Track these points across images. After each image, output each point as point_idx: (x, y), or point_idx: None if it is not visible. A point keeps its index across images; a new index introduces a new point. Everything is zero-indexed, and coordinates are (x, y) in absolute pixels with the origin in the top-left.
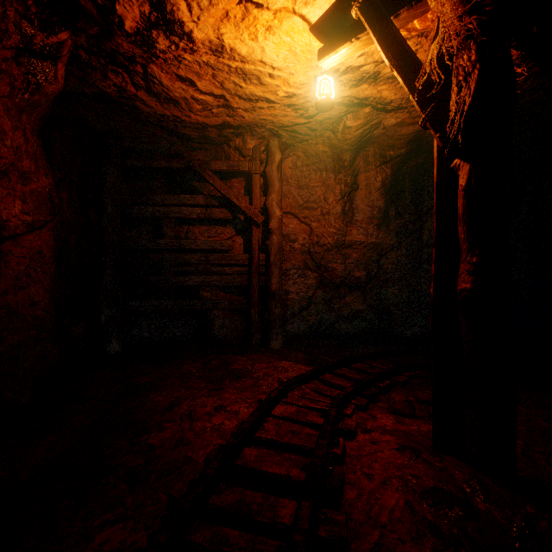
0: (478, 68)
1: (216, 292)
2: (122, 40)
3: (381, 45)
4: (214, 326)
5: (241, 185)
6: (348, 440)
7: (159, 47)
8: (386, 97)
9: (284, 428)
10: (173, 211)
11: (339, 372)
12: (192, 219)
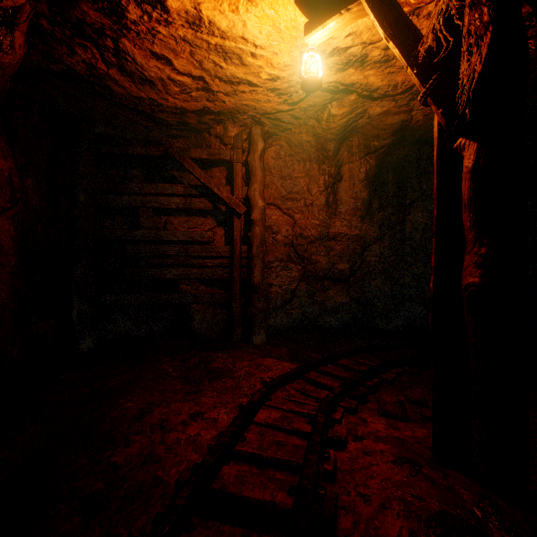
0: (490, 31)
1: (196, 286)
2: (88, 8)
3: (375, 13)
4: (194, 321)
5: (222, 175)
6: (338, 450)
7: (129, 17)
8: (373, 83)
9: (267, 438)
10: (151, 201)
11: (325, 369)
12: (171, 209)
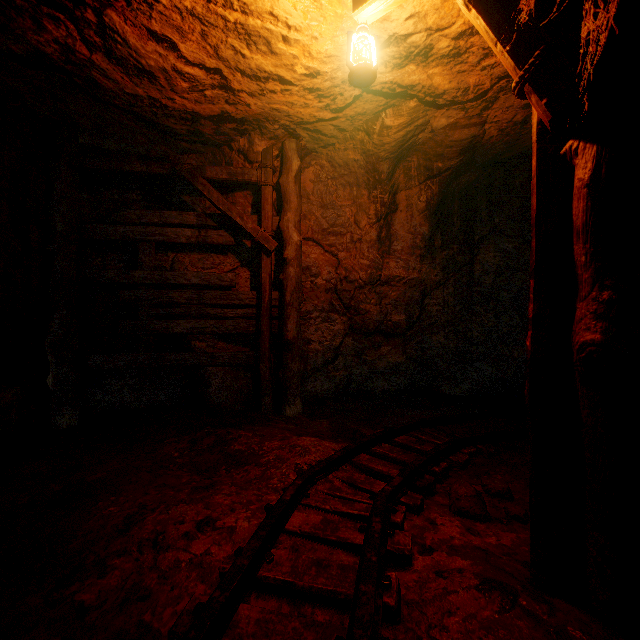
0: None
1: (214, 342)
2: None
3: None
4: (210, 387)
5: (247, 201)
6: (400, 568)
7: None
8: (438, 85)
9: (304, 556)
10: (154, 233)
11: (378, 450)
12: (181, 244)
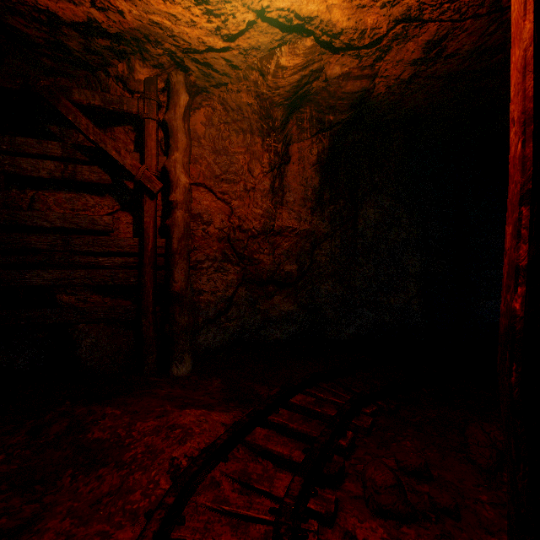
0: None
1: (86, 295)
2: None
3: None
4: (80, 348)
5: (129, 138)
6: None
7: None
8: (337, 21)
9: None
10: (1, 162)
11: (276, 419)
12: (44, 181)
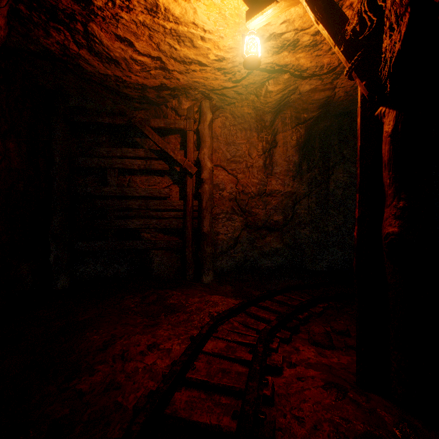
0: (409, 12)
1: (155, 234)
2: None
3: None
4: (153, 263)
5: (177, 141)
6: (275, 376)
7: (96, 4)
8: (303, 64)
9: (214, 366)
10: (117, 162)
11: (263, 304)
12: (134, 170)
